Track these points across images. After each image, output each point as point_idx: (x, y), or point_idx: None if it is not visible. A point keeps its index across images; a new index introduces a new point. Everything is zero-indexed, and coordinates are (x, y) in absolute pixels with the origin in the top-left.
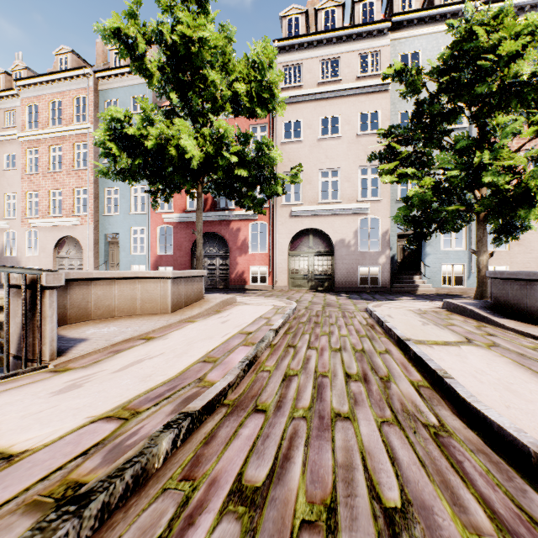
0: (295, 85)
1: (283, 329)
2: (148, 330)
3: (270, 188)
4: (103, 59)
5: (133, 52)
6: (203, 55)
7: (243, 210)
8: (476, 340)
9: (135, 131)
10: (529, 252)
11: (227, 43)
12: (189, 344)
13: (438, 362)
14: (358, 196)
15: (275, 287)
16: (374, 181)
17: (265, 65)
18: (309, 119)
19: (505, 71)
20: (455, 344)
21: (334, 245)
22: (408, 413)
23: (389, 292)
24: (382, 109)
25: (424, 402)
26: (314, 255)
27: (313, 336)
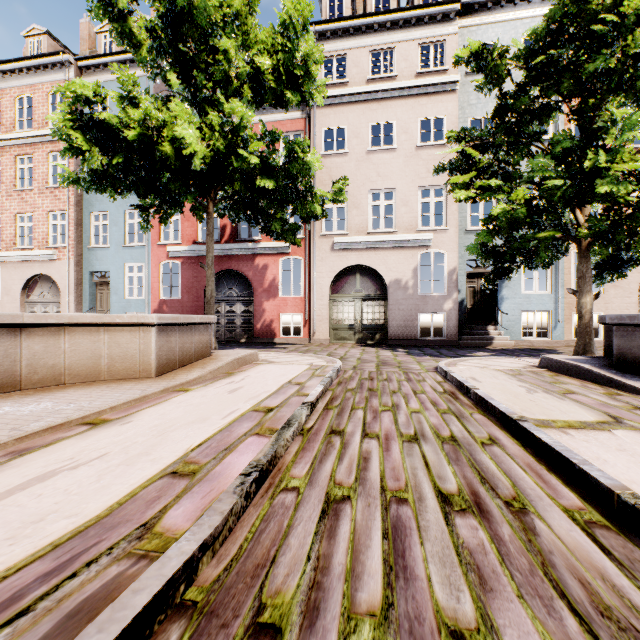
0: (338, 81)
1: (323, 402)
2: (101, 408)
3: (305, 207)
4: (90, 45)
5: (111, 8)
6: (209, 10)
7: (271, 242)
8: (625, 418)
9: (113, 117)
10: (627, 296)
11: (248, 13)
12: (162, 433)
13: (601, 467)
14: (418, 224)
15: (312, 340)
16: (436, 208)
17: (297, 28)
18: (356, 126)
19: (629, 38)
20: (600, 426)
21: (387, 286)
22: (615, 620)
23: (457, 346)
24: (447, 115)
25: (626, 575)
26: (363, 300)
27: (370, 413)
